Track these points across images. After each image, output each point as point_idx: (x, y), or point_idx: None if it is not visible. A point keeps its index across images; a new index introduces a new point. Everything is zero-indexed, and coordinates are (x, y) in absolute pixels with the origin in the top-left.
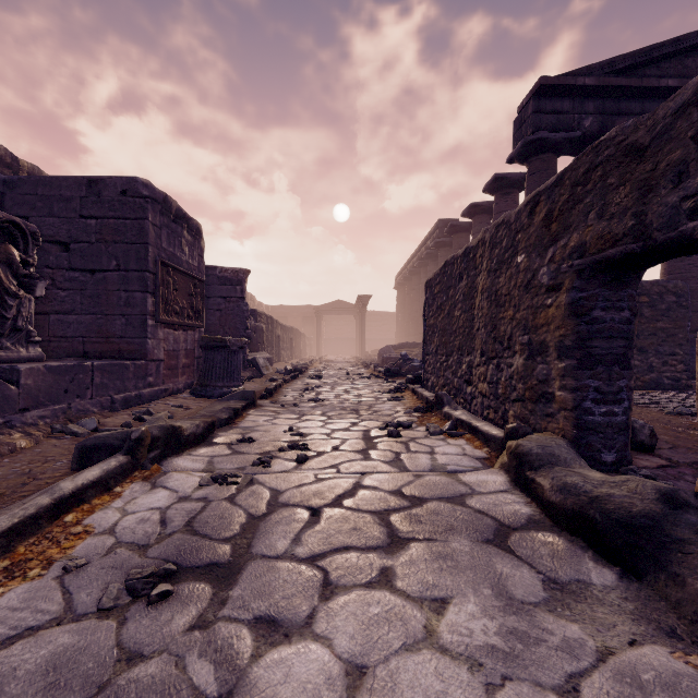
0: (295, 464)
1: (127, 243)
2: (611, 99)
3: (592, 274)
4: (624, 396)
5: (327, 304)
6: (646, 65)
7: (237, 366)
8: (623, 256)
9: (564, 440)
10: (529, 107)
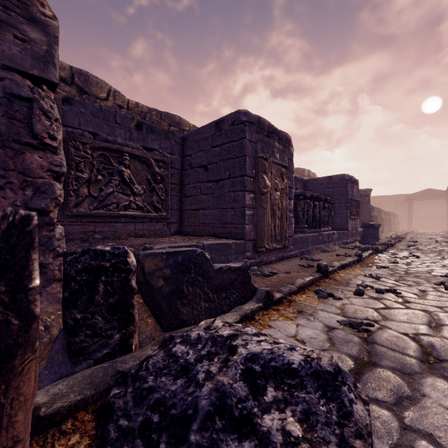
0: (415, 258)
1: (341, 195)
2: None
3: None
4: None
5: (417, 193)
6: None
7: (377, 234)
8: None
9: None
10: None
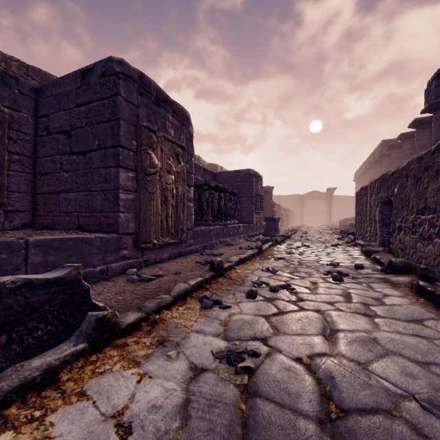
0: (306, 248)
1: (247, 189)
2: None
3: (384, 203)
4: None
5: (307, 193)
6: None
7: (277, 227)
8: (387, 201)
9: (378, 244)
10: (433, 84)
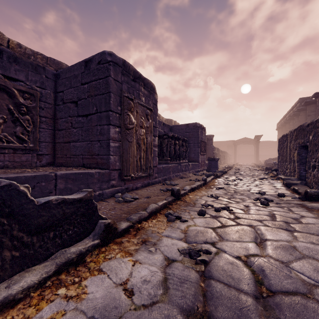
0: (239, 180)
1: (194, 137)
2: None
3: (301, 147)
4: None
5: (239, 140)
6: None
7: (217, 165)
8: (303, 145)
9: (296, 178)
10: None
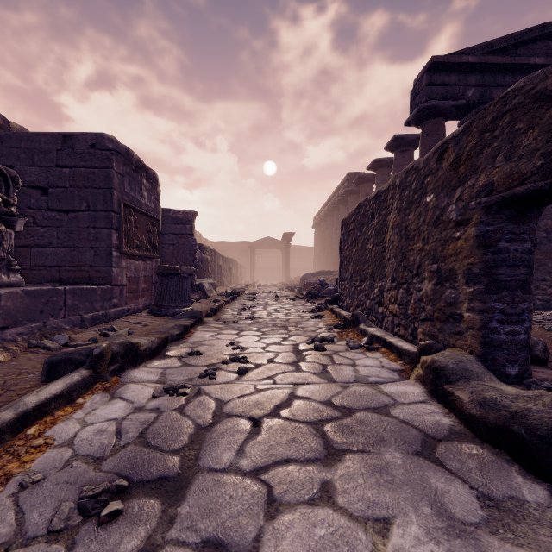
0: (236, 375)
1: (95, 188)
2: (489, 74)
3: (499, 210)
4: (525, 317)
5: (259, 240)
6: (517, 47)
7: (187, 290)
8: (530, 193)
9: (472, 355)
10: (423, 80)
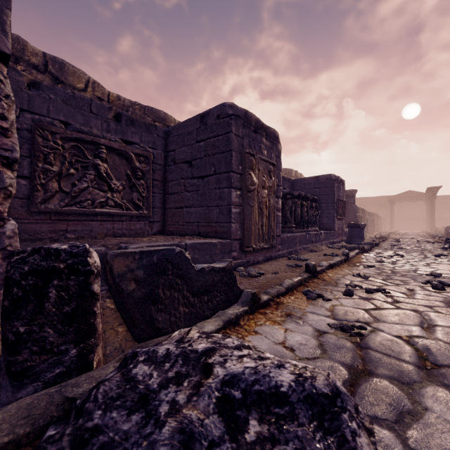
0: (400, 257)
1: (328, 195)
2: None
3: None
4: None
5: (399, 194)
6: None
7: (363, 234)
8: None
9: None
10: None
